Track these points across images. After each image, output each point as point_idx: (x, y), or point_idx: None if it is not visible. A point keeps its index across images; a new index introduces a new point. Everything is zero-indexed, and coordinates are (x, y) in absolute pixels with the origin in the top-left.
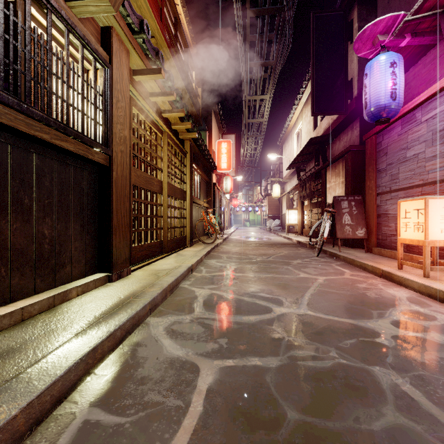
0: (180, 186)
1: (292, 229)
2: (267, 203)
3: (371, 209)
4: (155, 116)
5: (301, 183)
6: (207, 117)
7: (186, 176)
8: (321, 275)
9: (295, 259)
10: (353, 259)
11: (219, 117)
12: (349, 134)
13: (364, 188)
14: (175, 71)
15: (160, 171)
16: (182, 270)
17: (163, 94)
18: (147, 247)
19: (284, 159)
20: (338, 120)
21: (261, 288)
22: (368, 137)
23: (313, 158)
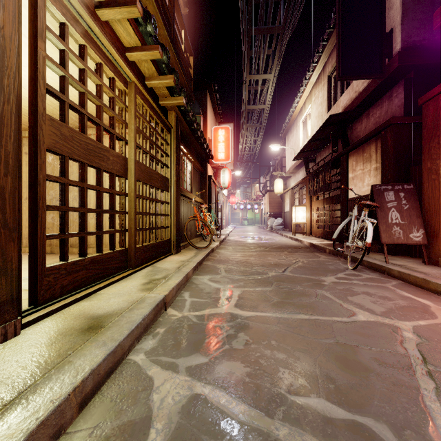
0: (159, 170)
1: (297, 229)
2: (268, 200)
3: (435, 202)
4: (106, 43)
5: (311, 175)
6: (201, 100)
7: (170, 159)
8: (396, 317)
9: (324, 275)
10: (425, 278)
11: (216, 102)
12: (385, 106)
13: (413, 174)
14: (152, 7)
15: (123, 141)
16: (139, 317)
17: (118, 2)
18: (90, 263)
19: (286, 151)
20: (367, 90)
21: (304, 367)
22: (428, 98)
23: (325, 146)
